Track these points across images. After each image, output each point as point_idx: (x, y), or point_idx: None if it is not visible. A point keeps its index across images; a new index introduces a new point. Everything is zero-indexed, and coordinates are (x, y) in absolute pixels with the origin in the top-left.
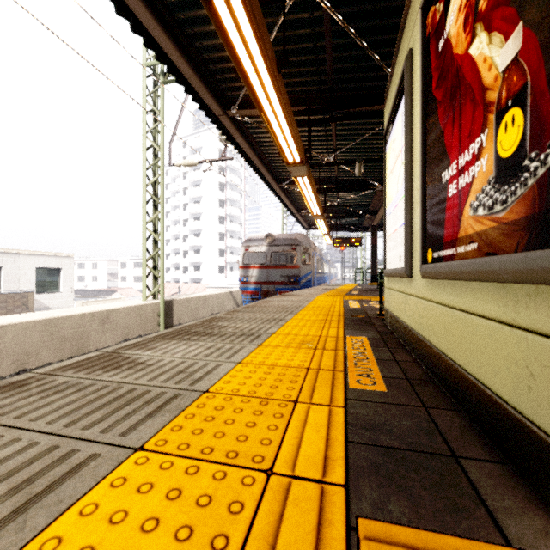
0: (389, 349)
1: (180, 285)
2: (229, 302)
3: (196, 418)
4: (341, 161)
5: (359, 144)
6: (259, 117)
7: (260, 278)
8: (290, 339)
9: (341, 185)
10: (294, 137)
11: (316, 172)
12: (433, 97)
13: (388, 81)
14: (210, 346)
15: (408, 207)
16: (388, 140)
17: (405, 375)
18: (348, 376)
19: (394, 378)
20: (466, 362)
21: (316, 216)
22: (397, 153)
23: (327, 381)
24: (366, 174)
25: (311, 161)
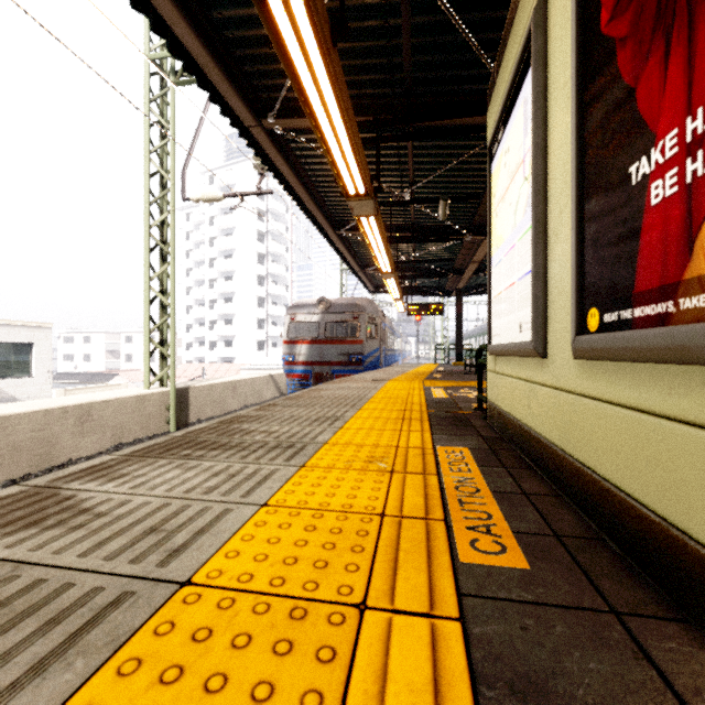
0: (508, 470)
1: (206, 366)
2: (270, 390)
3: (142, 671)
4: (420, 199)
5: (444, 177)
6: (309, 133)
7: (311, 357)
8: (350, 452)
9: (419, 233)
10: (357, 154)
11: (386, 215)
12: (604, 39)
13: (495, 67)
14: (219, 470)
15: (540, 244)
16: (495, 154)
17: (549, 525)
18: (454, 533)
19: (533, 534)
20: (704, 528)
21: (386, 275)
22: (514, 166)
23: (419, 544)
24: (452, 218)
25: (379, 200)
